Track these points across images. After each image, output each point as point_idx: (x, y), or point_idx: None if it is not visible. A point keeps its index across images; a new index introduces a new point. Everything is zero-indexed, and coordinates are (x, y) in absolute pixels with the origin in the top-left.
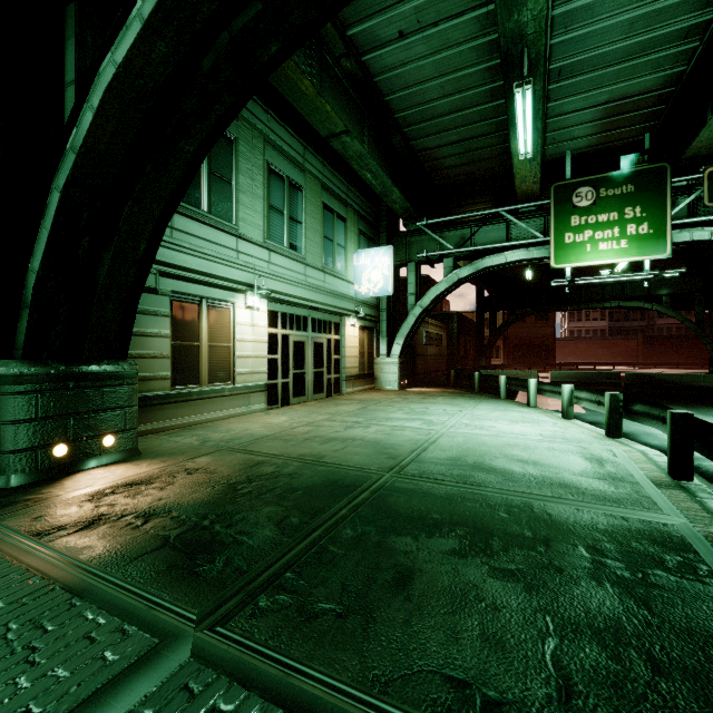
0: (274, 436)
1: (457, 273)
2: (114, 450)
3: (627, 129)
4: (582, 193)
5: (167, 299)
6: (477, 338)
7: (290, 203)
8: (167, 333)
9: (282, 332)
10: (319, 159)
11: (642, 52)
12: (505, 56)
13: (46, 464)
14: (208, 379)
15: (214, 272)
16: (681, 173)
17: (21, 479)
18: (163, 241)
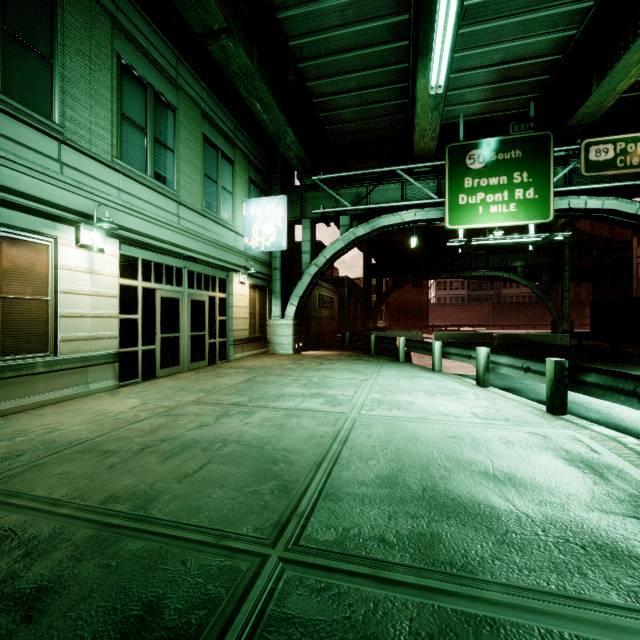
0: (92, 442)
1: (353, 231)
2: None
3: (513, 99)
4: (474, 155)
5: None
6: (365, 302)
7: (155, 120)
8: None
9: (144, 285)
10: (197, 80)
11: (543, 4)
12: None
13: None
14: (1, 349)
15: (10, 184)
16: (560, 143)
17: None
18: None
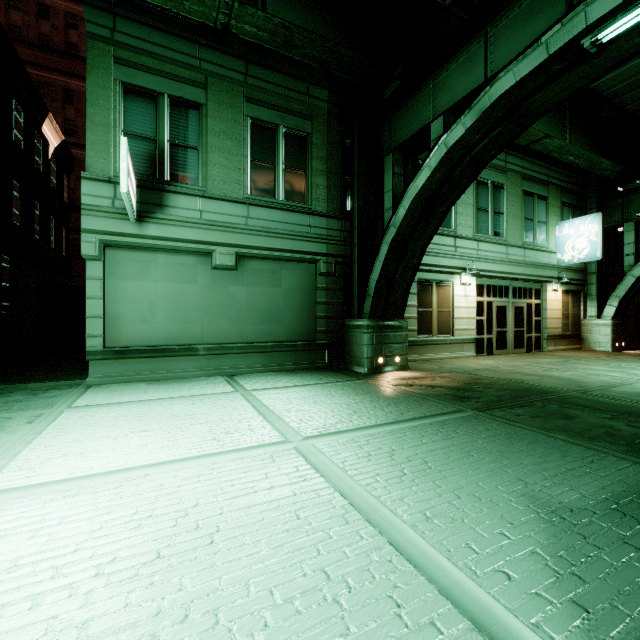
0: (486, 369)
1: None
2: (399, 364)
3: None
4: None
5: (415, 284)
6: None
7: (493, 201)
8: (415, 304)
9: (487, 300)
10: (519, 157)
11: None
12: None
13: (376, 365)
14: (437, 332)
15: (441, 263)
16: None
17: (369, 370)
18: None
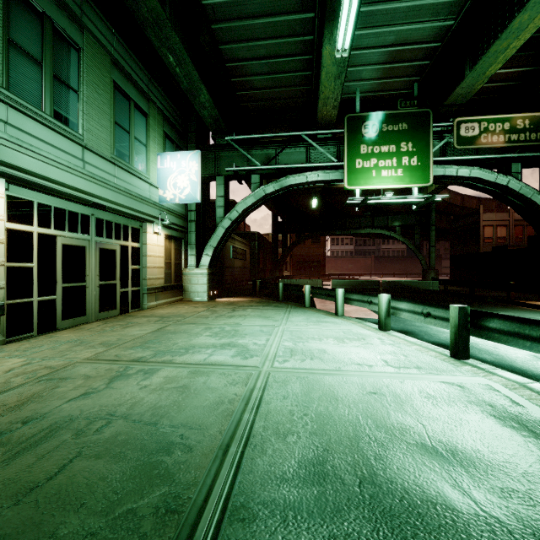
0: None
1: (264, 189)
2: None
3: (399, 80)
4: (369, 125)
5: None
6: (273, 254)
7: (54, 56)
8: None
9: (40, 231)
10: (106, 25)
11: None
12: None
13: None
14: None
15: None
16: (437, 120)
17: None
18: None
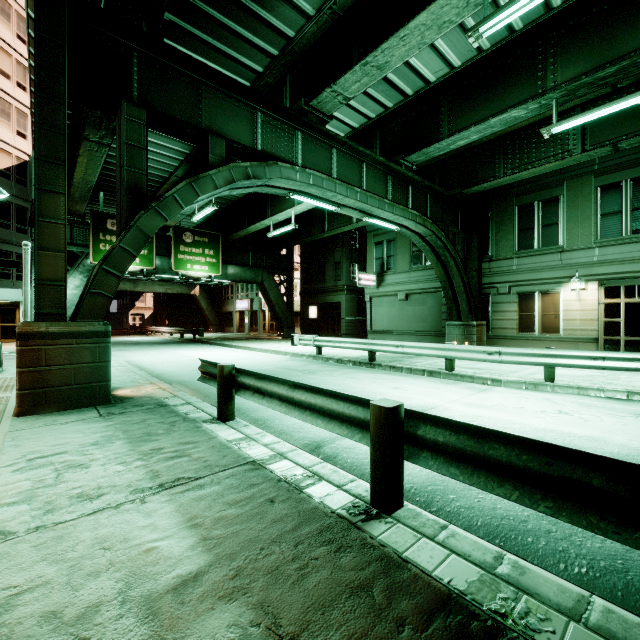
0: None
1: None
2: None
3: None
4: None
5: (514, 295)
6: None
7: (632, 199)
8: (514, 310)
9: (626, 301)
10: None
11: None
12: (559, 104)
13: None
14: (542, 331)
15: (541, 277)
16: None
17: None
18: (510, 272)
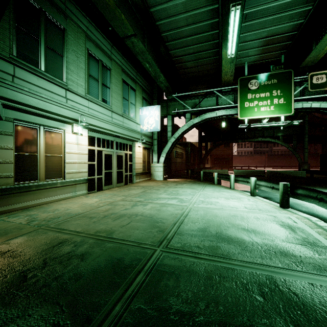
0: (84, 214)
1: (192, 121)
2: None
3: (273, 53)
4: (252, 82)
5: (10, 123)
6: (199, 154)
7: (102, 75)
8: (10, 147)
9: (97, 149)
10: (120, 54)
11: (285, 9)
12: None
13: None
14: (45, 176)
15: (49, 109)
16: (297, 75)
17: None
18: (6, 83)
